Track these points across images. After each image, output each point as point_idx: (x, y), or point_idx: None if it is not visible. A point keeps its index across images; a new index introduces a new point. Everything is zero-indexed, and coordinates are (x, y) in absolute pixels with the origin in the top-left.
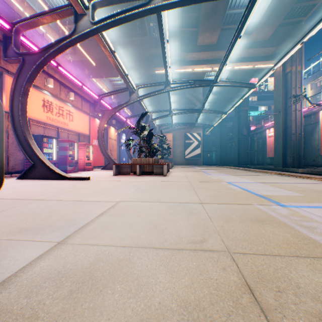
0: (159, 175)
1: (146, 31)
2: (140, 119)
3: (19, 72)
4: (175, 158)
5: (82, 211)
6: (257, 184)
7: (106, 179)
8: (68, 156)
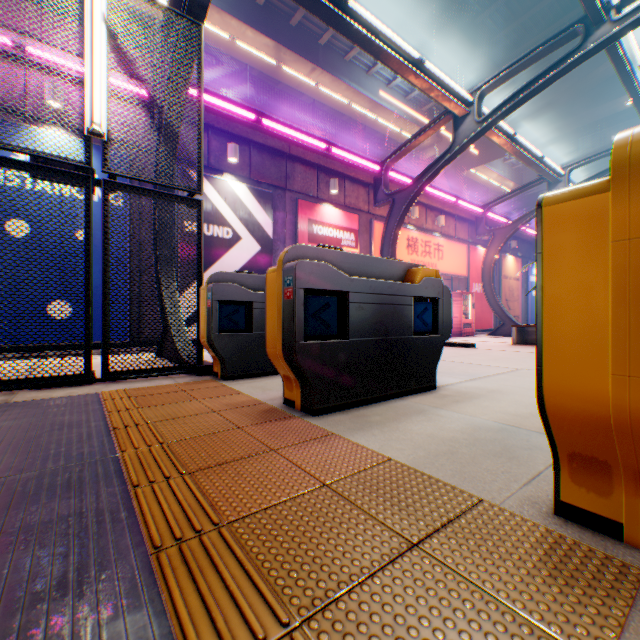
0: None
1: None
2: None
3: (388, 216)
4: None
5: (478, 370)
6: None
7: (499, 349)
8: None
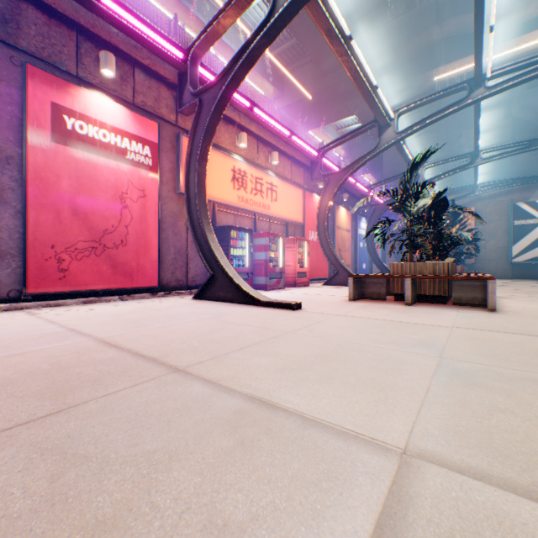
0: (468, 306)
1: None
2: (410, 171)
3: (195, 124)
4: (480, 263)
5: (238, 522)
6: None
7: (334, 311)
8: (268, 260)
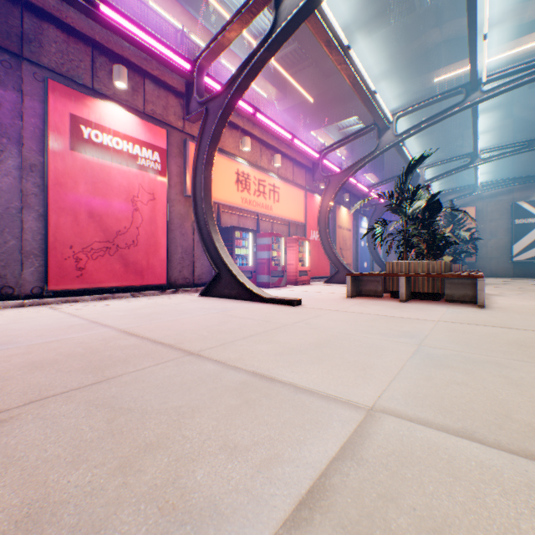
0: (460, 303)
1: (411, 2)
2: (406, 174)
3: (201, 131)
4: (481, 262)
5: (245, 445)
6: None
7: (331, 307)
8: (270, 259)
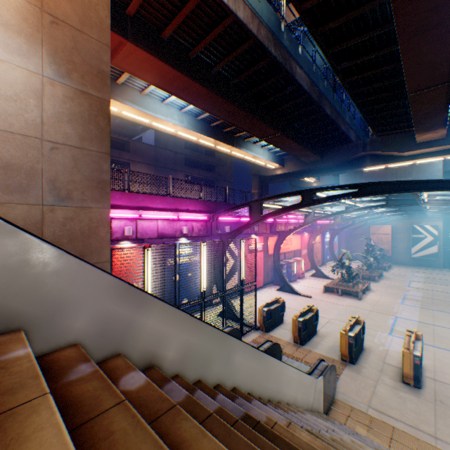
0: (355, 297)
1: (350, 140)
2: (341, 255)
3: (276, 239)
4: (395, 255)
5: (320, 320)
6: (412, 322)
7: (320, 298)
8: (291, 271)
